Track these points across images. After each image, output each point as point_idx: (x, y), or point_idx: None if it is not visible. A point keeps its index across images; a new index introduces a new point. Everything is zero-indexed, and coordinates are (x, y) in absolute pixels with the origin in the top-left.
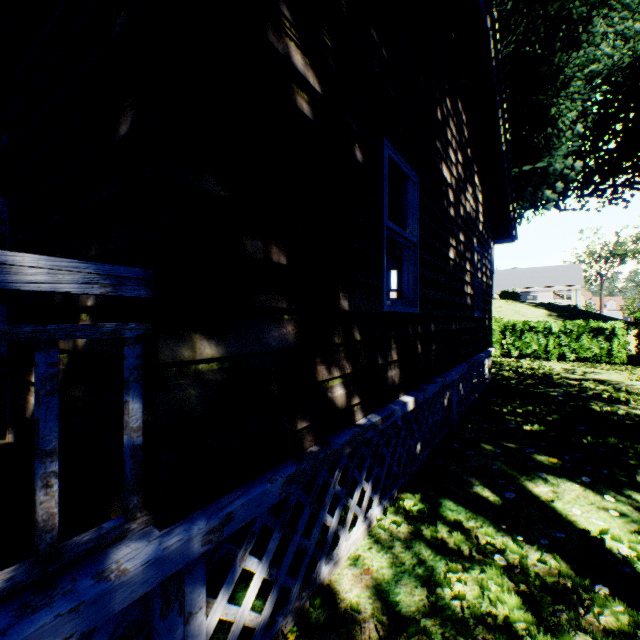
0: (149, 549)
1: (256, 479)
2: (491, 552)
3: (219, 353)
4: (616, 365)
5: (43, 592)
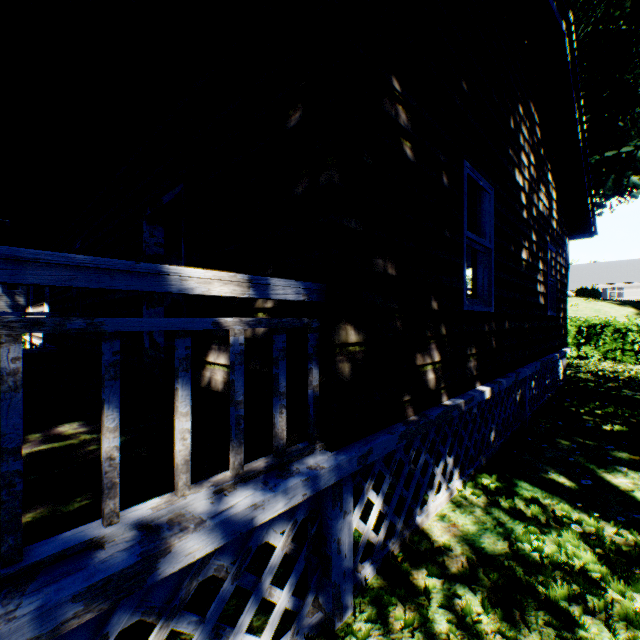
0: (331, 459)
1: (379, 432)
2: (567, 523)
3: (359, 340)
4: None
5: (284, 471)
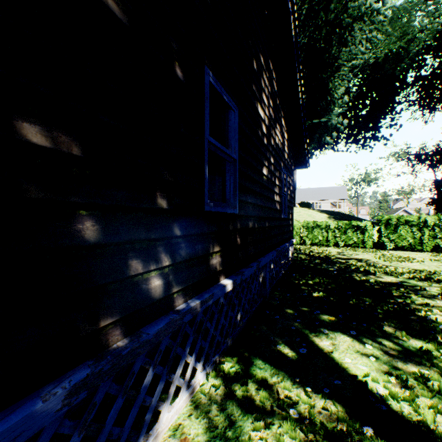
0: None
1: (29, 396)
2: (288, 405)
3: None
4: (367, 249)
5: None
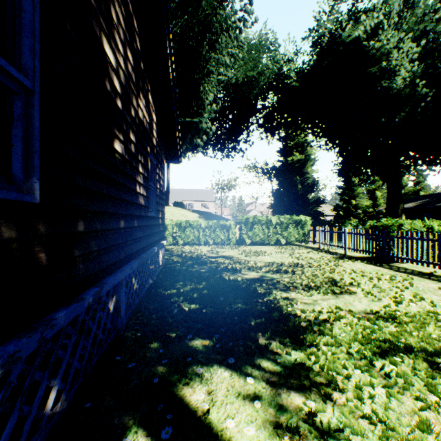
0: None
1: None
2: None
3: None
4: (231, 245)
5: None
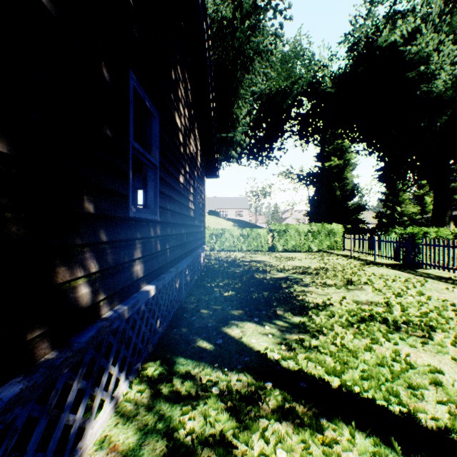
0: None
1: None
2: (210, 386)
3: None
4: (264, 252)
5: None
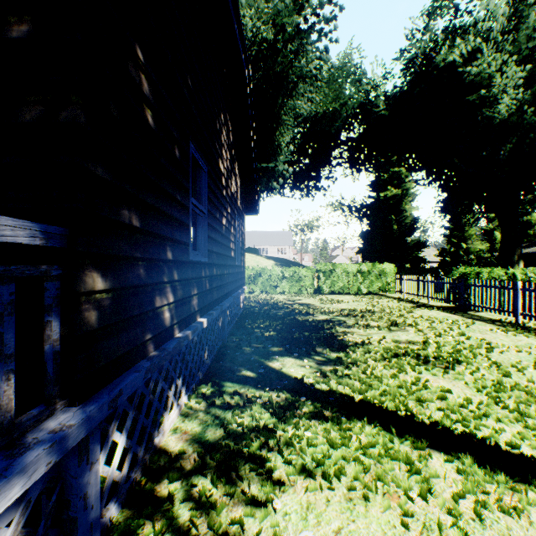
0: (79, 414)
1: (126, 373)
2: (255, 400)
3: (107, 287)
4: (309, 294)
5: (16, 448)
